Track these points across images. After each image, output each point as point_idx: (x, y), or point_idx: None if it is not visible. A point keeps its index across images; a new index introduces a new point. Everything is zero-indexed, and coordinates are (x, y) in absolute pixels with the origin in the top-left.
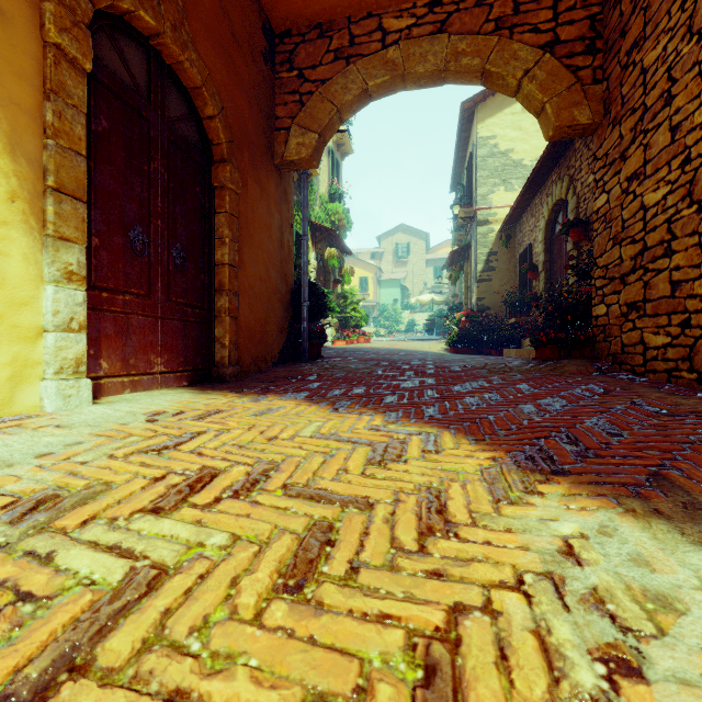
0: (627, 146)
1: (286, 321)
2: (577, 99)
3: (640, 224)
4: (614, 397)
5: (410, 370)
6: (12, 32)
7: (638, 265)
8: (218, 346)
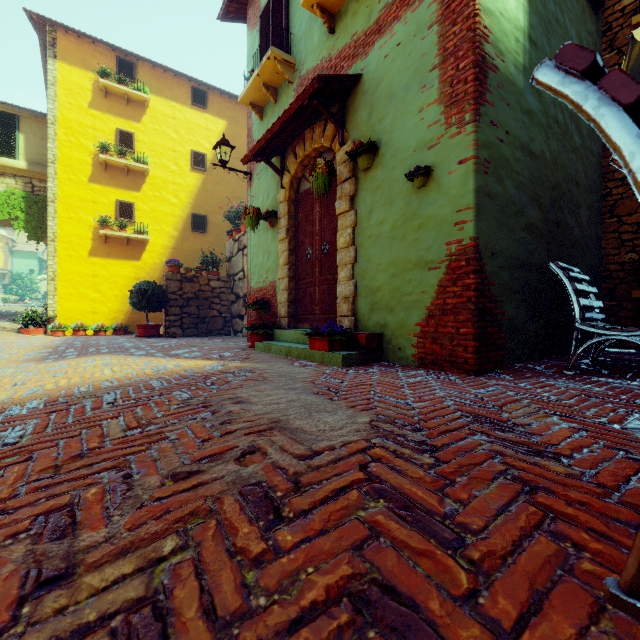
0: None
1: None
2: None
3: None
4: None
5: None
6: None
7: None
8: None
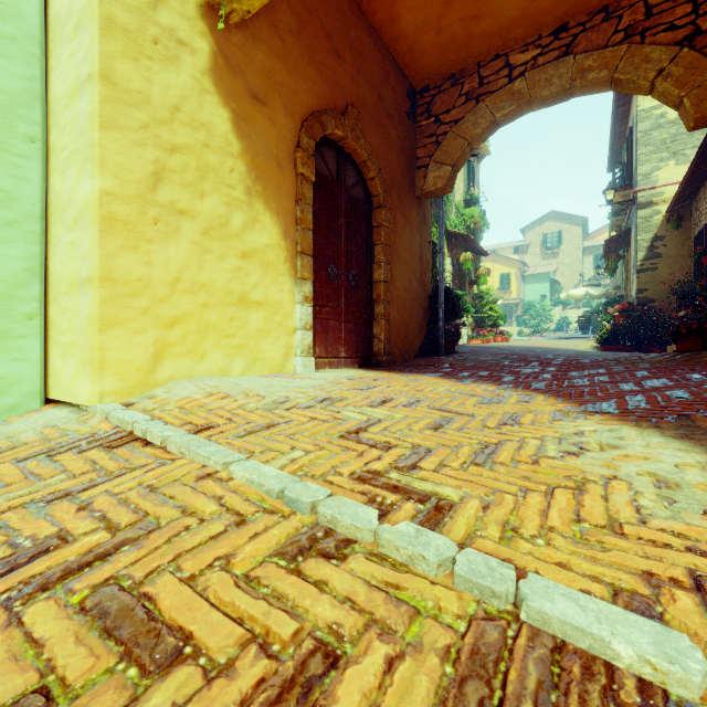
0: None
1: (425, 322)
2: None
3: None
4: None
5: (536, 361)
6: (285, 175)
7: None
8: (376, 340)
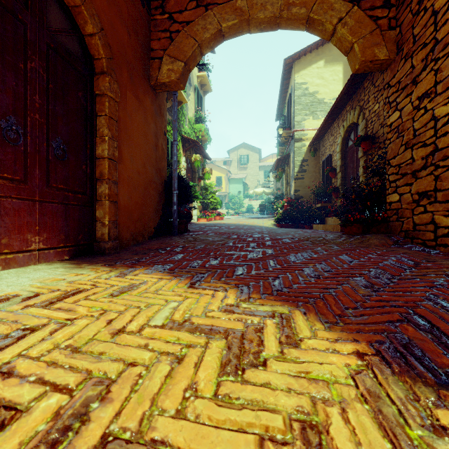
0: (419, 73)
1: (160, 205)
2: (377, 40)
3: (430, 131)
4: (428, 270)
5: (253, 242)
6: None
7: (429, 163)
8: (99, 224)
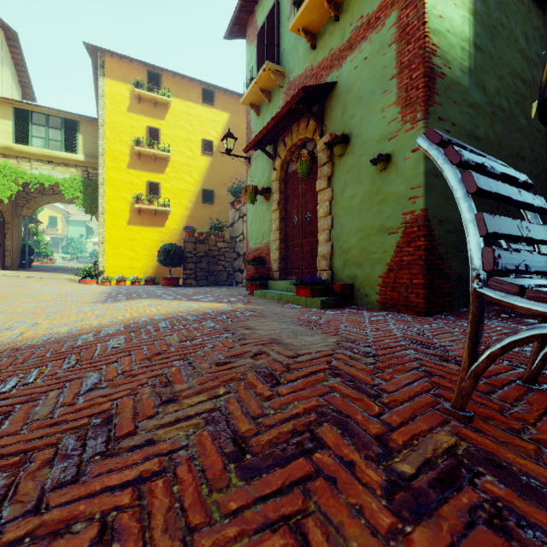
0: None
1: (20, 256)
2: None
3: None
4: None
5: (62, 269)
6: None
7: None
8: (7, 262)
